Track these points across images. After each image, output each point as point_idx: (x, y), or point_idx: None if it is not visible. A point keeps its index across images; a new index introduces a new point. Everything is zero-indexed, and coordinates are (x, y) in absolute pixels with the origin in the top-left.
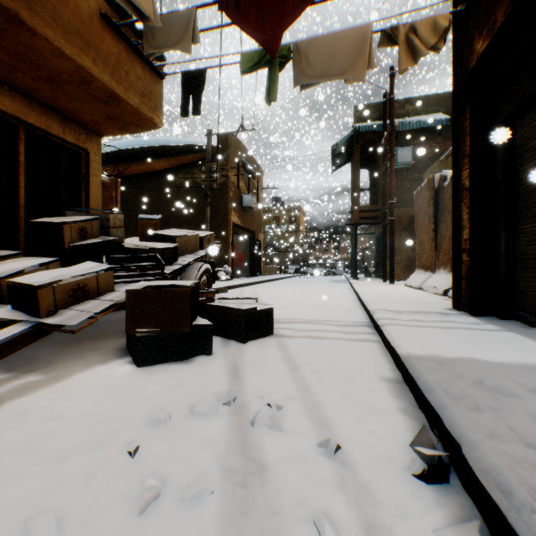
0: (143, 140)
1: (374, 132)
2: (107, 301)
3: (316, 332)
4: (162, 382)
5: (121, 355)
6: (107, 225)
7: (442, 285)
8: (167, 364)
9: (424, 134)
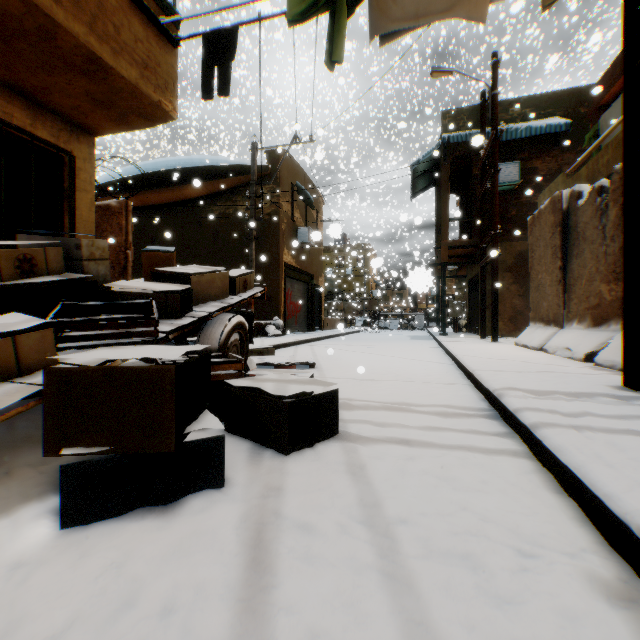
0: (174, 160)
1: (468, 145)
2: (30, 385)
3: (410, 429)
4: (86, 589)
5: (57, 486)
6: (79, 256)
7: (581, 345)
8: (126, 518)
9: (534, 145)
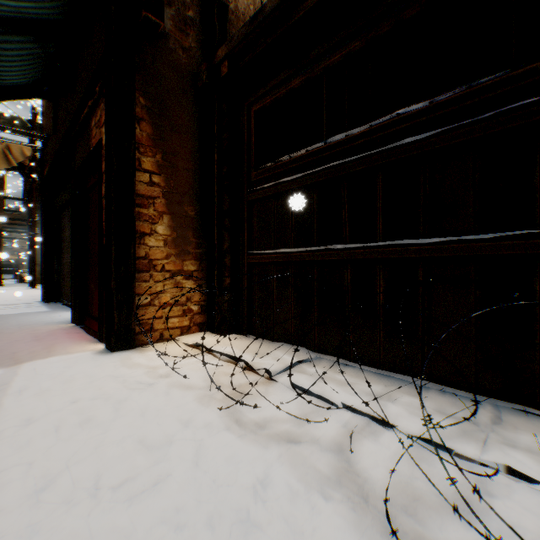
0: None
1: None
2: None
3: None
4: None
5: None
6: None
7: None
8: None
9: None
